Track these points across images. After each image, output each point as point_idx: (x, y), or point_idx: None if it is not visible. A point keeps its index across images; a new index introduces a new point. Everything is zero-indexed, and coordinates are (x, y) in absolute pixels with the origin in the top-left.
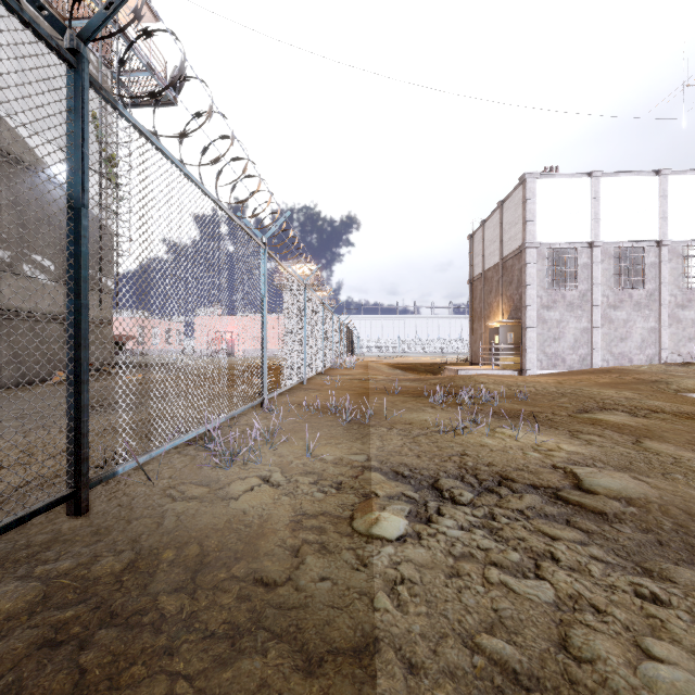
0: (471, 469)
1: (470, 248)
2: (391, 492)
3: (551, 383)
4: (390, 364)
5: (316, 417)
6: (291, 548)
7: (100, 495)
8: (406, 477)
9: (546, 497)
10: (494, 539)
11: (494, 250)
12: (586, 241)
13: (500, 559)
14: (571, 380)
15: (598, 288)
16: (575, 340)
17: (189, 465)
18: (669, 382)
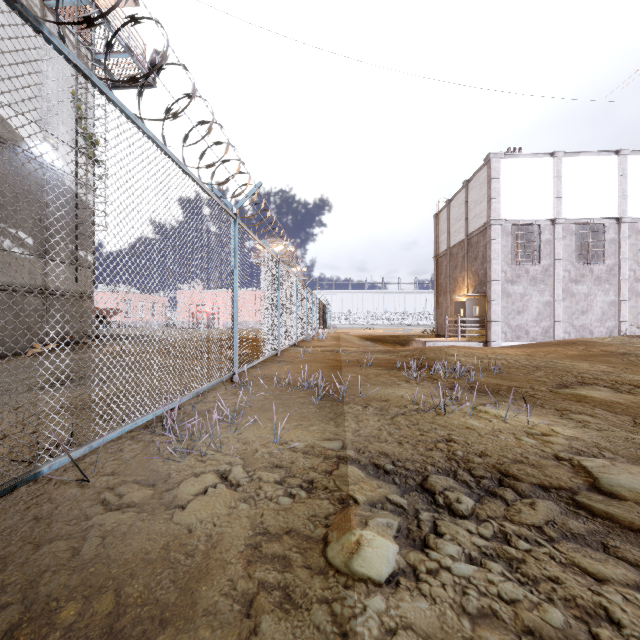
0: (463, 461)
1: (436, 226)
2: (373, 497)
3: (521, 356)
4: (360, 335)
5: (287, 393)
6: (242, 598)
7: (18, 501)
8: (389, 473)
9: (563, 505)
10: (517, 579)
11: (459, 227)
12: (549, 218)
13: (537, 624)
14: (540, 352)
15: (560, 263)
16: (537, 313)
17: (139, 455)
18: (638, 355)
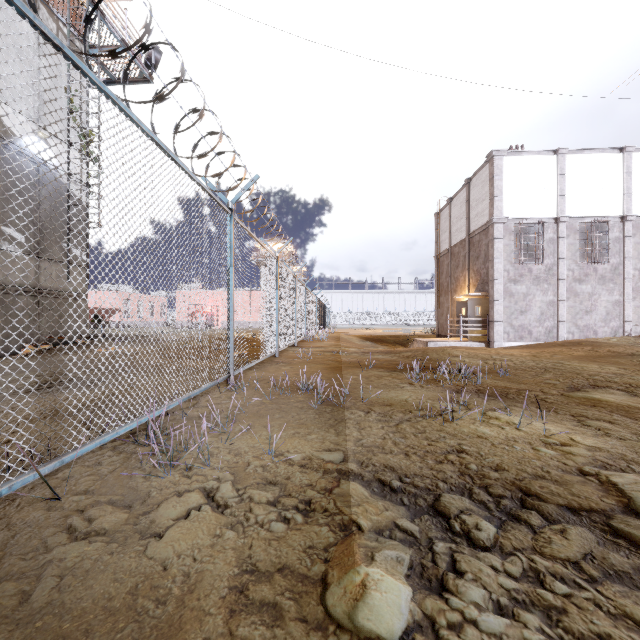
0: (478, 477)
1: (437, 225)
2: (379, 522)
3: (526, 357)
4: (360, 336)
5: (285, 397)
6: None
7: None
8: (396, 491)
9: (599, 532)
10: (559, 636)
11: (461, 226)
12: (552, 217)
13: None
14: (545, 353)
15: (564, 262)
16: (541, 313)
17: (118, 469)
18: None
